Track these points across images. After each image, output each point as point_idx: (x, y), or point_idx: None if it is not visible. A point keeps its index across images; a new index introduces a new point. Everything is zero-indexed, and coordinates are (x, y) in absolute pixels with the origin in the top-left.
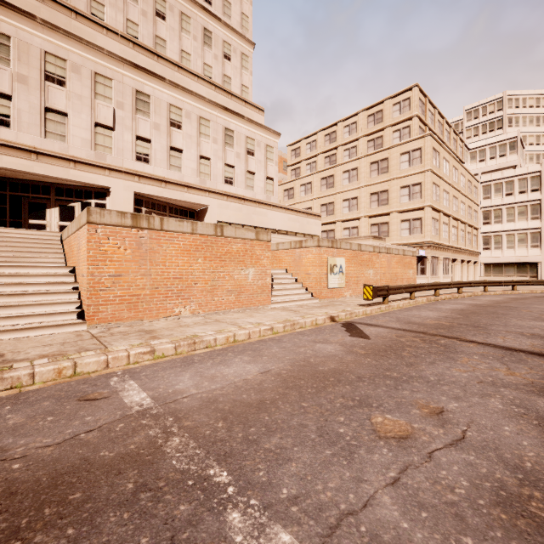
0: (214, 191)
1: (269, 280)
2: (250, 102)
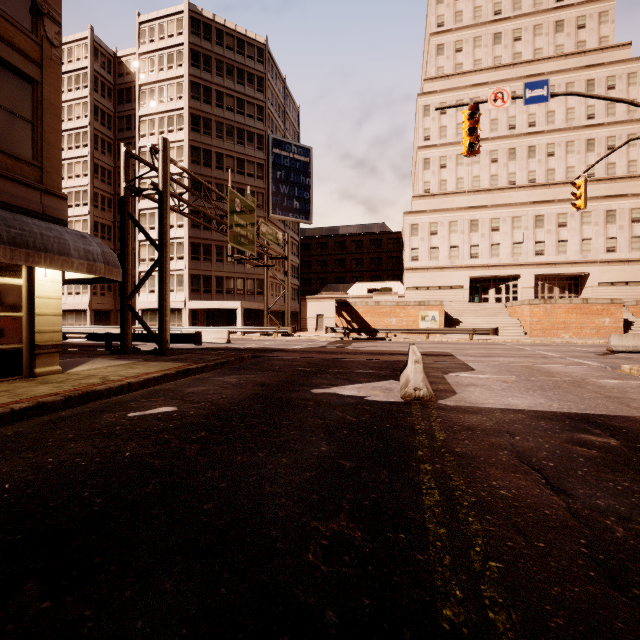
0: (595, 261)
1: (621, 324)
2: (637, 175)
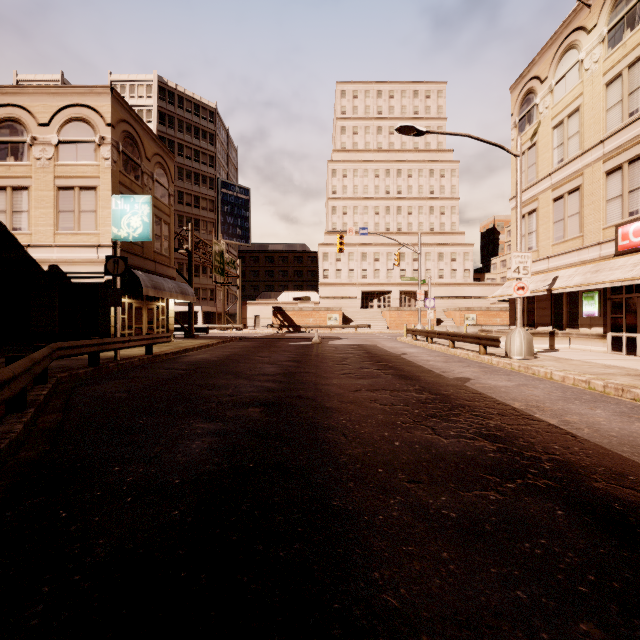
0: (433, 284)
1: (435, 322)
2: (455, 232)
